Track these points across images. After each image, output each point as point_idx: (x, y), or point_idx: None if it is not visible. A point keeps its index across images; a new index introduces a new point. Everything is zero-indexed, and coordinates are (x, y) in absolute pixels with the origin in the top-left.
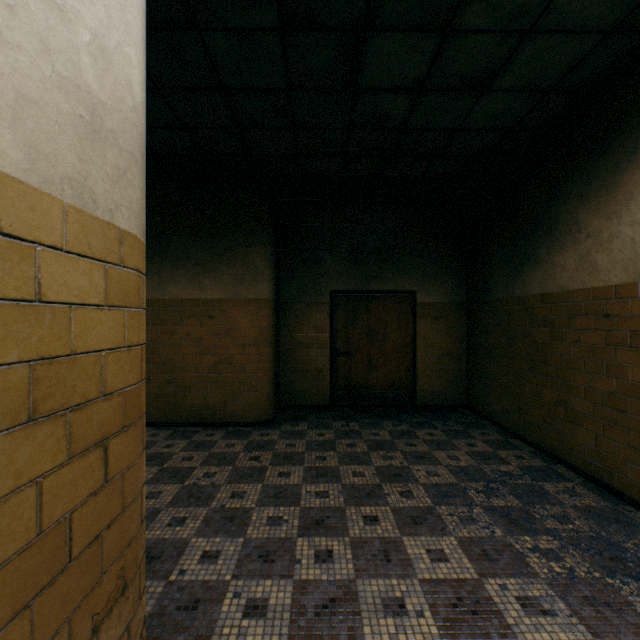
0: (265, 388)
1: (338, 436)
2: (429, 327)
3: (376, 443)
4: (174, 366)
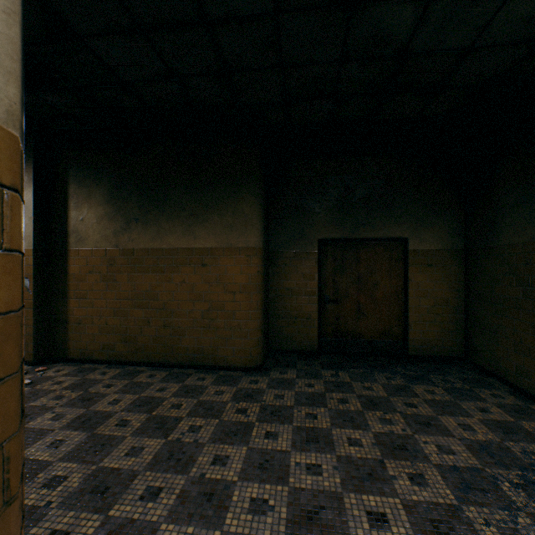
0: (254, 334)
1: (328, 388)
2: (422, 275)
3: (370, 400)
4: (170, 311)
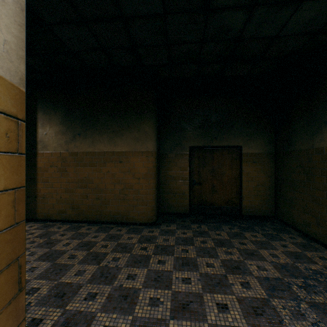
0: (151, 203)
1: (195, 235)
2: (250, 168)
3: (219, 241)
4: (100, 189)
